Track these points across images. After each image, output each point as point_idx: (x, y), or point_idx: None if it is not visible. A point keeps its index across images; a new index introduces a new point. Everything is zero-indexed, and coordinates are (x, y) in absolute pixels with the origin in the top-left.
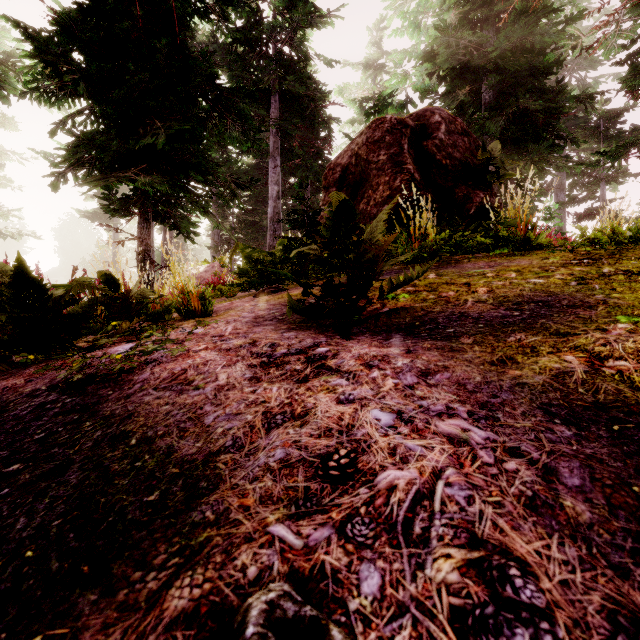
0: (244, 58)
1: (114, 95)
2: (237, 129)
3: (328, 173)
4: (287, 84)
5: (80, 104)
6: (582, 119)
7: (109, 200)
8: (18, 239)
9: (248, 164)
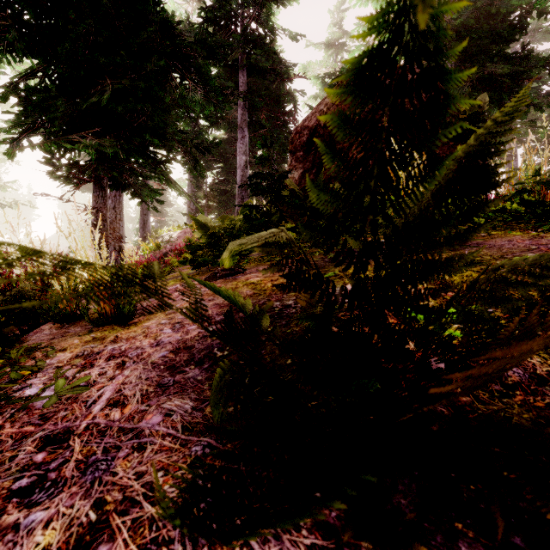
0: (213, 33)
1: (59, 50)
2: (199, 91)
3: (295, 137)
4: (254, 58)
5: (21, 60)
6: (535, 89)
7: (54, 166)
8: (16, 208)
9: (220, 139)
